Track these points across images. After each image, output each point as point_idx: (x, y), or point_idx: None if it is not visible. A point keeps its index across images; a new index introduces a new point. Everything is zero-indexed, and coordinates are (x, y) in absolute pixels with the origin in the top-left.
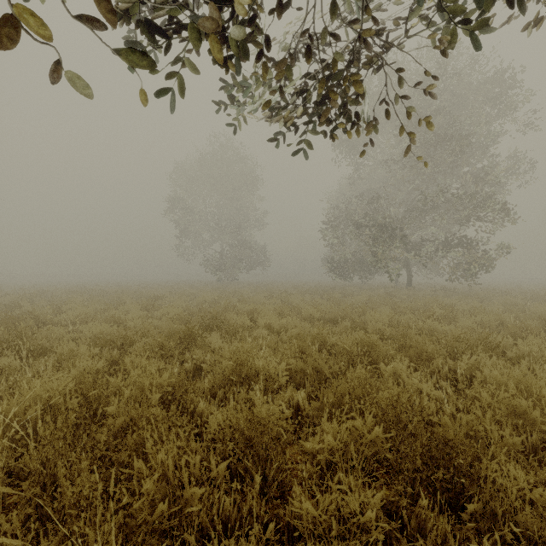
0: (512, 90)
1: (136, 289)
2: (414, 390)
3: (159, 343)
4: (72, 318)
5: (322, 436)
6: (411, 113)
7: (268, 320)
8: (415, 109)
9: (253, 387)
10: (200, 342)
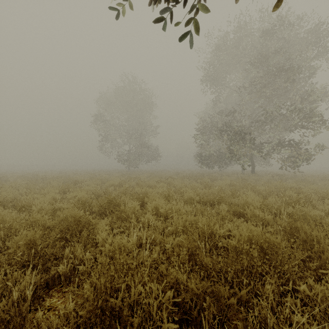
0: (325, 39)
1: (69, 175)
2: None
3: (31, 241)
4: None
5: None
6: None
7: (156, 205)
8: None
9: None
10: (84, 233)
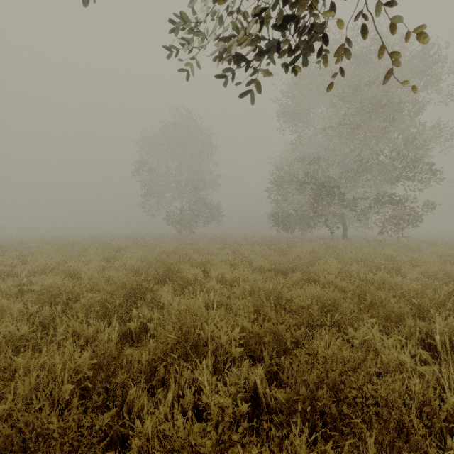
0: (436, 65)
1: (105, 241)
2: (394, 365)
3: (102, 300)
4: (26, 270)
5: (293, 449)
6: (394, 27)
7: (220, 272)
8: (399, 21)
9: (201, 360)
10: (149, 297)
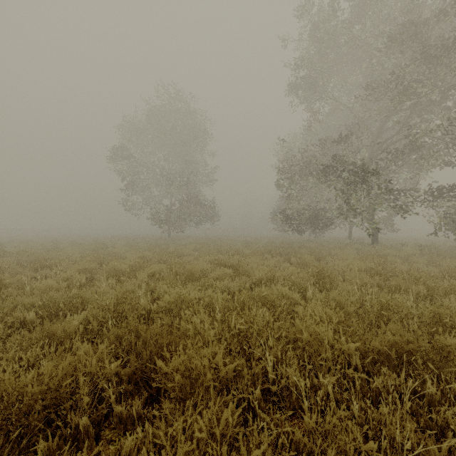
0: None
1: (53, 248)
2: None
3: None
4: None
5: None
6: None
7: None
8: None
9: None
10: None
